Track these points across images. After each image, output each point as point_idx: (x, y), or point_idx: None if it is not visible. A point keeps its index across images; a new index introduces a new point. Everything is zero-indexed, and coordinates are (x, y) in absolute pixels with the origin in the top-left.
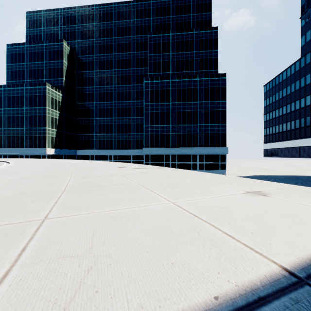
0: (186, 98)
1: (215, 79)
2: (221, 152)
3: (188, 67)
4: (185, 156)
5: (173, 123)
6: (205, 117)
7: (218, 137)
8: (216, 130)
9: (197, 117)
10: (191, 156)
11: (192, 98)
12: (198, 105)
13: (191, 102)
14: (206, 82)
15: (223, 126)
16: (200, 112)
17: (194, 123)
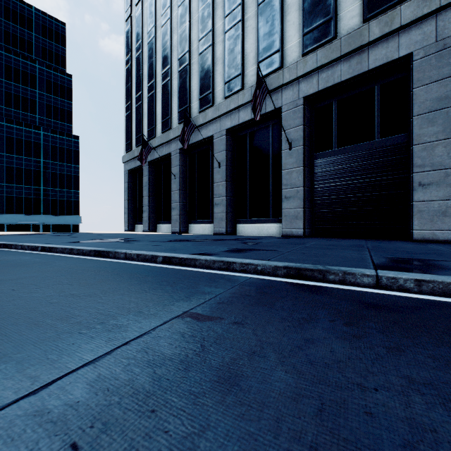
0: (23, 151)
1: (65, 139)
2: (74, 222)
3: (28, 107)
4: (21, 225)
5: (0, 181)
6: (53, 180)
7: (70, 205)
8: (67, 196)
9: (41, 179)
10: (32, 226)
11: (33, 154)
12: (42, 163)
13: (31, 158)
14: (54, 139)
15: (77, 192)
16: (45, 173)
17: (35, 184)
